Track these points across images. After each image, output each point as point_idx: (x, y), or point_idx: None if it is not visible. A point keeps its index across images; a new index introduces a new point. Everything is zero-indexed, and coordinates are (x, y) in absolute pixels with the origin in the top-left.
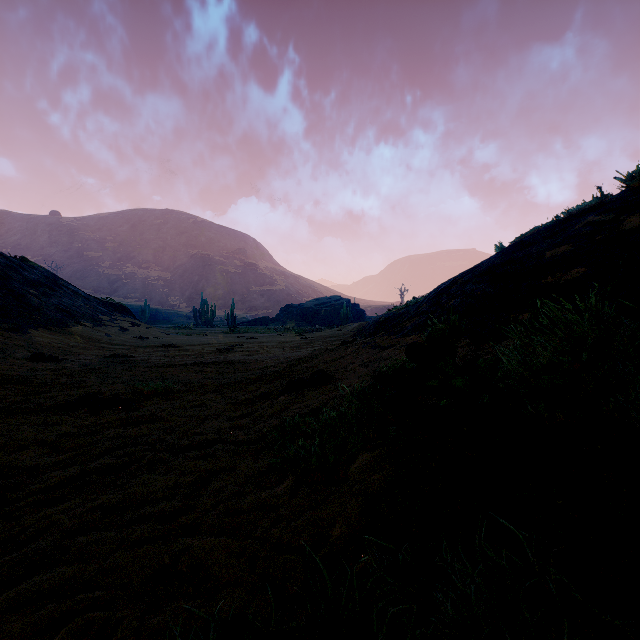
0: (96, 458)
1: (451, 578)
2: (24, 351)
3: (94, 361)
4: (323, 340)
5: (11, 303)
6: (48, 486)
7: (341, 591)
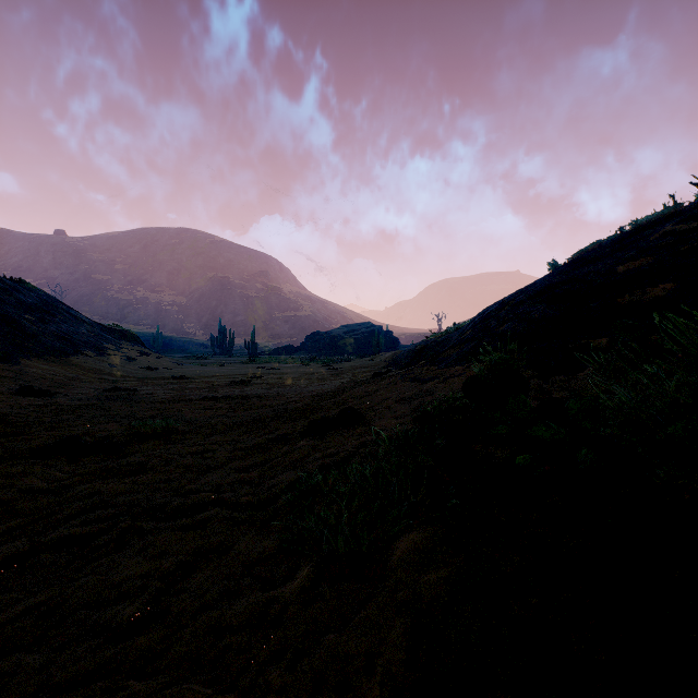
0: (58, 525)
1: None
2: (11, 384)
3: (91, 395)
4: (353, 371)
5: (2, 329)
6: None
7: None
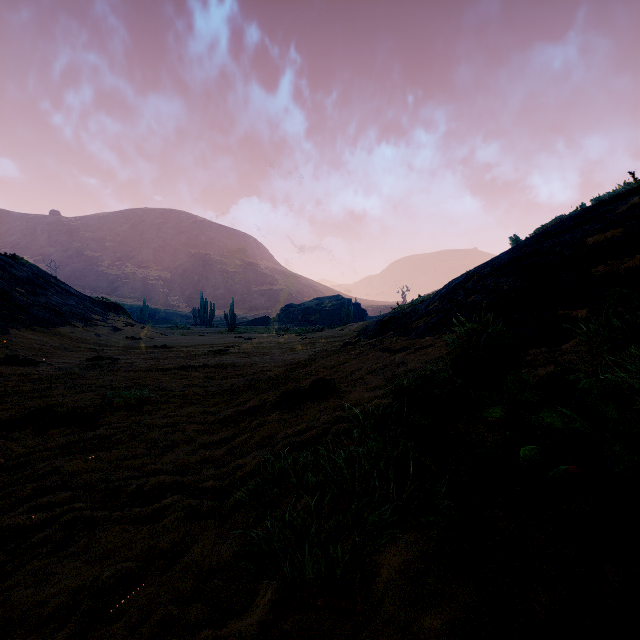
0: (4, 512)
1: None
2: None
3: (73, 364)
4: (324, 341)
5: None
6: None
7: None
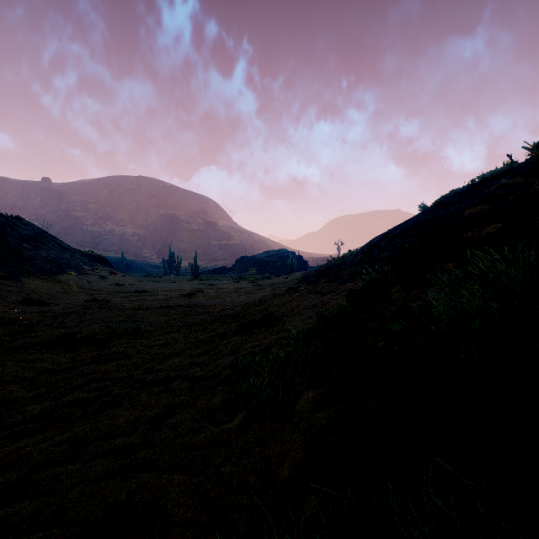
0: (69, 392)
1: (398, 526)
2: (16, 296)
3: (76, 305)
4: (272, 286)
5: (6, 255)
6: (23, 419)
7: (289, 536)
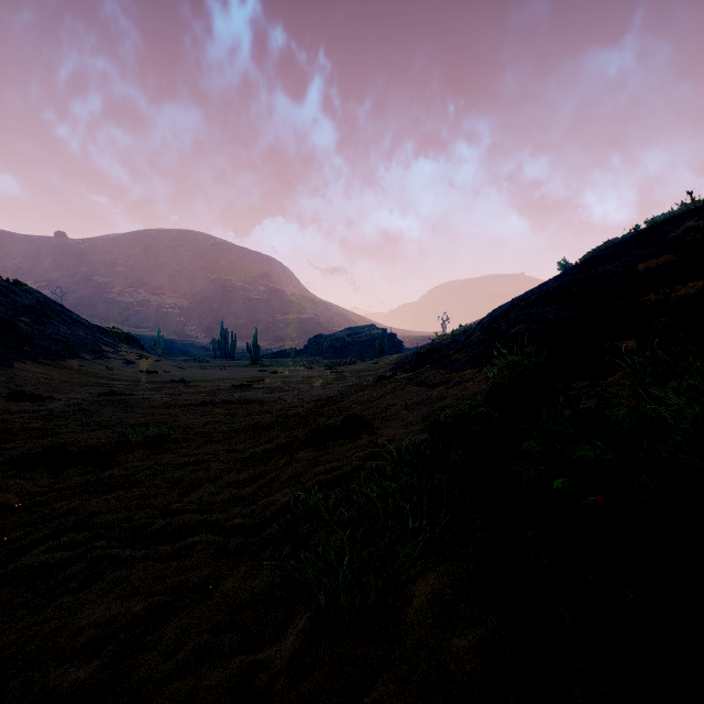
0: (24, 551)
1: None
2: (2, 388)
3: (84, 400)
4: (356, 375)
5: None
6: None
7: None
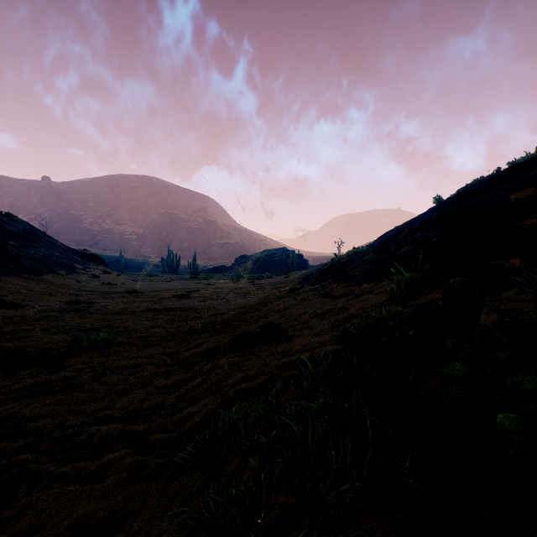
0: None
1: None
2: None
3: (54, 307)
4: (272, 286)
5: None
6: None
7: None
